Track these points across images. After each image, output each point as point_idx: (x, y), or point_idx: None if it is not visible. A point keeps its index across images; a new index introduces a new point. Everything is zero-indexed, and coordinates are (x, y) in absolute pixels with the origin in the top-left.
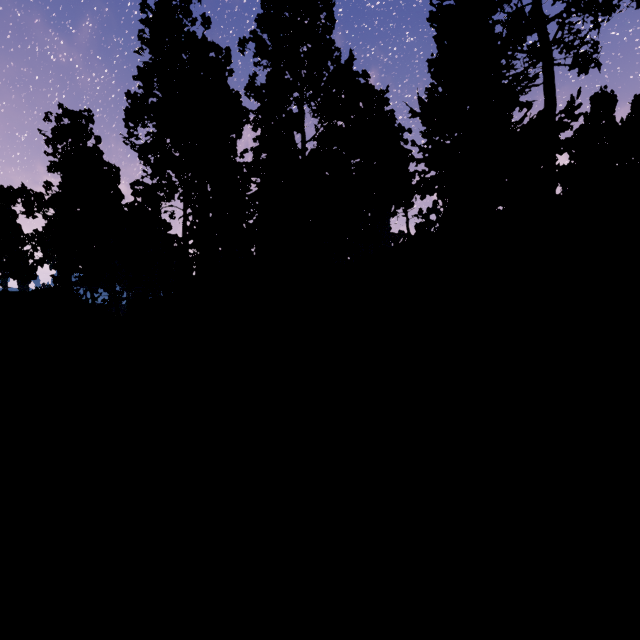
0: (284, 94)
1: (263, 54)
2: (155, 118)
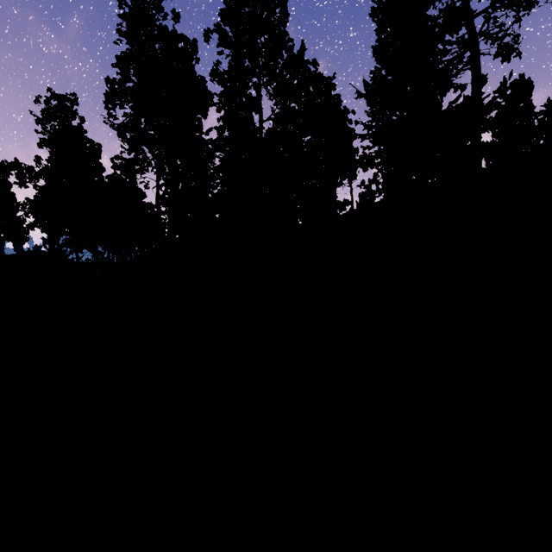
0: (244, 79)
1: (225, 44)
2: (131, 100)
